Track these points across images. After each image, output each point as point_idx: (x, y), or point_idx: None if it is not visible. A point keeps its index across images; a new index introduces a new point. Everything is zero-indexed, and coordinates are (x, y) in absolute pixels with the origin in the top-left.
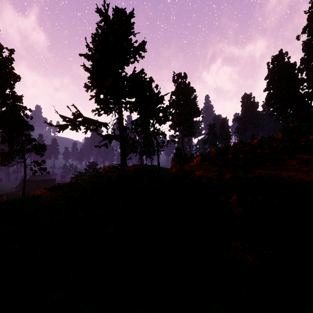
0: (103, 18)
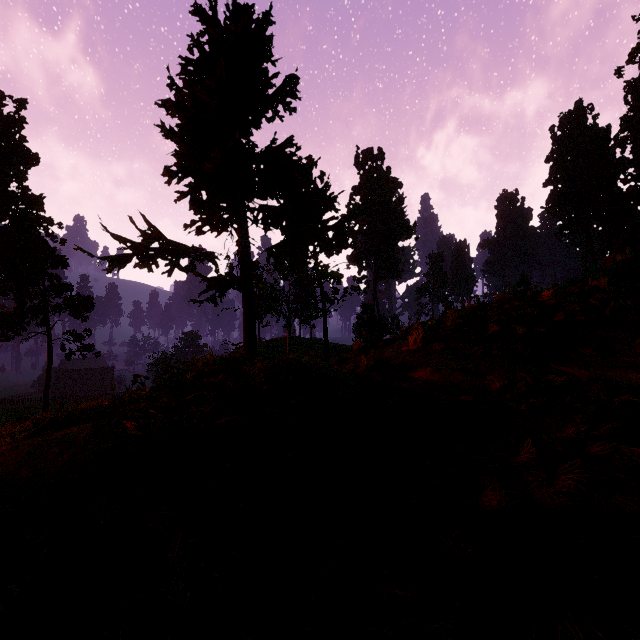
0: (207, 28)
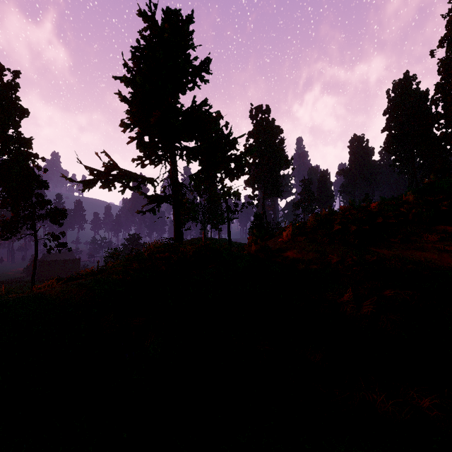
0: (148, 25)
